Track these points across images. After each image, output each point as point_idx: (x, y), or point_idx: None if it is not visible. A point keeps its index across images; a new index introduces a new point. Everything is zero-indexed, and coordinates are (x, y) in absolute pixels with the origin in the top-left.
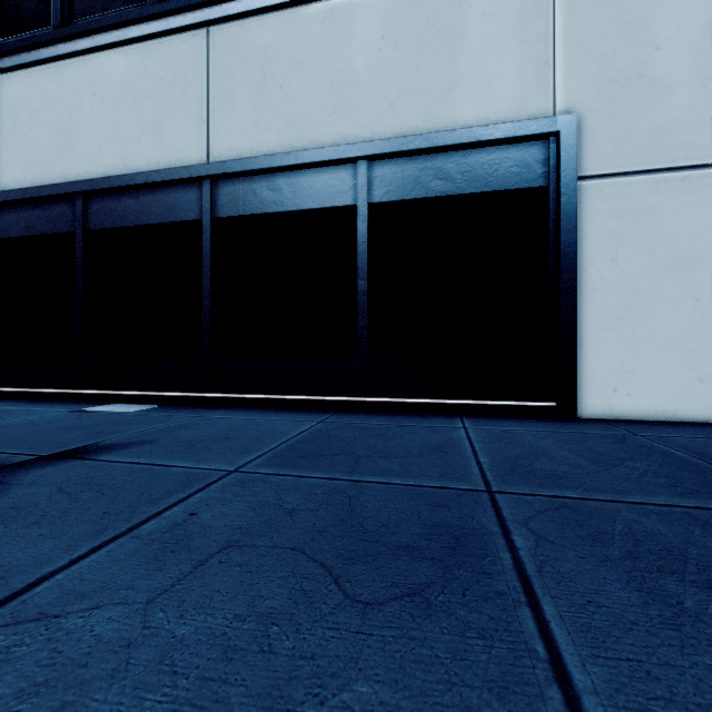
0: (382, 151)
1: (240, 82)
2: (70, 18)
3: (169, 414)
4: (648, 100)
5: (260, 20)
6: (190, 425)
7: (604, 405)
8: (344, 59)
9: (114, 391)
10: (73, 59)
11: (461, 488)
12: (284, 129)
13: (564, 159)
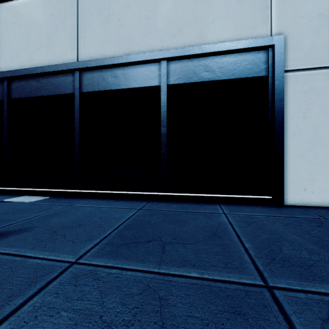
0: (174, 55)
1: (95, 17)
2: None
3: (52, 203)
4: (323, 28)
5: None
6: (61, 213)
7: (299, 198)
8: (153, 4)
9: (25, 188)
10: (2, 3)
11: (245, 283)
12: (120, 43)
13: (277, 60)
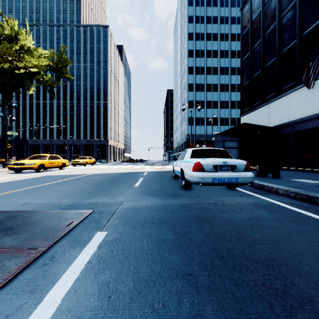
0: (294, 122)
1: (273, 112)
2: (251, 105)
3: None
4: None
5: (276, 101)
6: None
7: None
8: (289, 106)
9: None
10: (251, 112)
11: None
12: (279, 120)
13: None
